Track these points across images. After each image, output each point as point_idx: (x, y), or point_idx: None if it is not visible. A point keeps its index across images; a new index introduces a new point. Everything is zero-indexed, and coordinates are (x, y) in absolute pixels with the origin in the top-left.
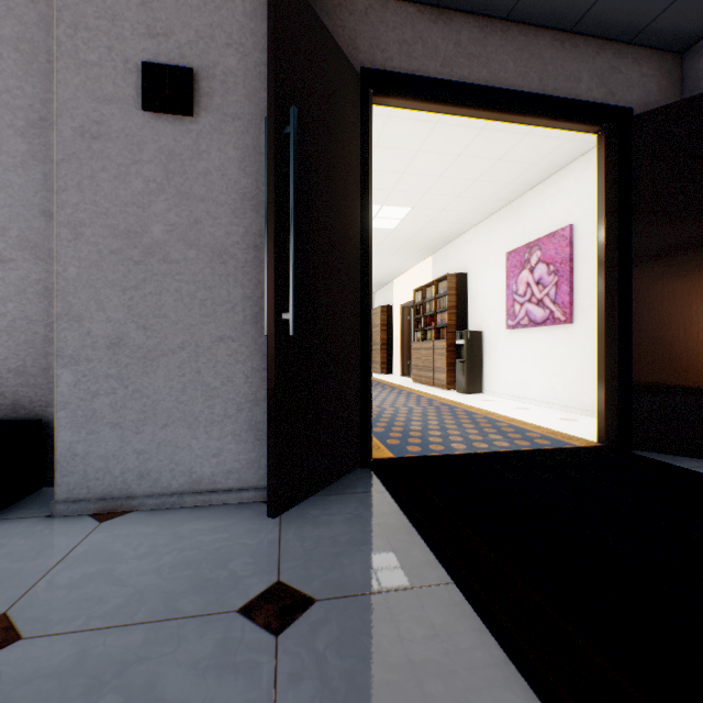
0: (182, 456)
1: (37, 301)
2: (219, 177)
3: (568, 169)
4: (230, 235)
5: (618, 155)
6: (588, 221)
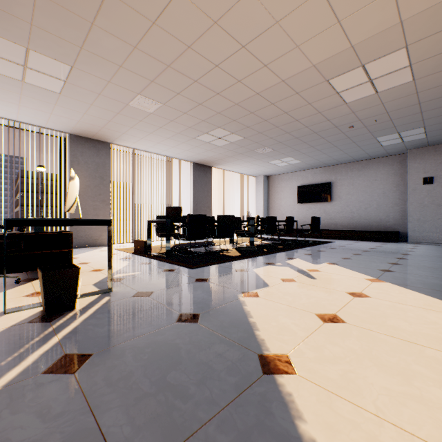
0: (430, 237)
1: (397, 213)
2: (437, 193)
3: None
4: (440, 202)
5: None
6: None
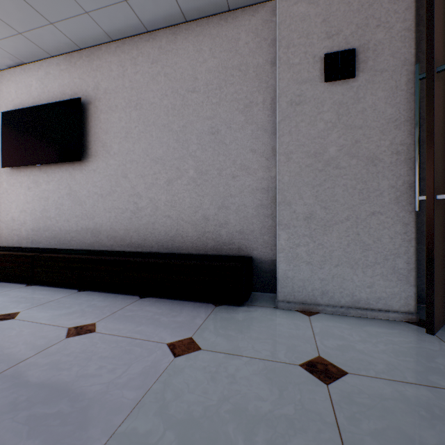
0: (347, 284)
1: (248, 196)
2: (370, 111)
3: None
4: (378, 147)
5: None
6: None
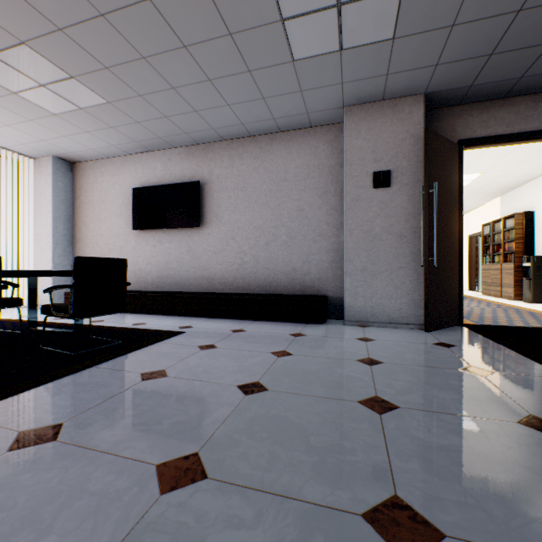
0: (386, 309)
1: (324, 254)
2: (399, 208)
3: None
4: (403, 229)
5: None
6: None
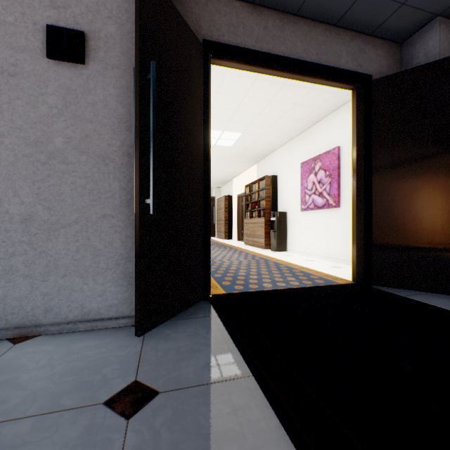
0: (76, 296)
1: None
2: (103, 106)
3: (337, 112)
4: (110, 146)
5: (364, 104)
6: (348, 144)
